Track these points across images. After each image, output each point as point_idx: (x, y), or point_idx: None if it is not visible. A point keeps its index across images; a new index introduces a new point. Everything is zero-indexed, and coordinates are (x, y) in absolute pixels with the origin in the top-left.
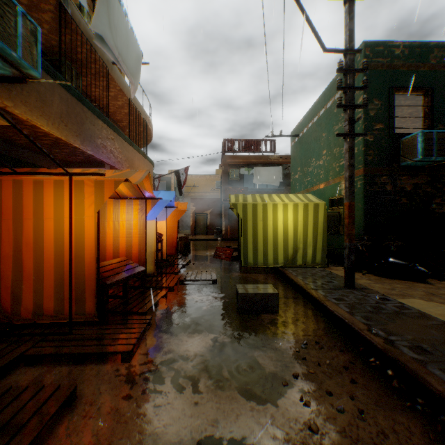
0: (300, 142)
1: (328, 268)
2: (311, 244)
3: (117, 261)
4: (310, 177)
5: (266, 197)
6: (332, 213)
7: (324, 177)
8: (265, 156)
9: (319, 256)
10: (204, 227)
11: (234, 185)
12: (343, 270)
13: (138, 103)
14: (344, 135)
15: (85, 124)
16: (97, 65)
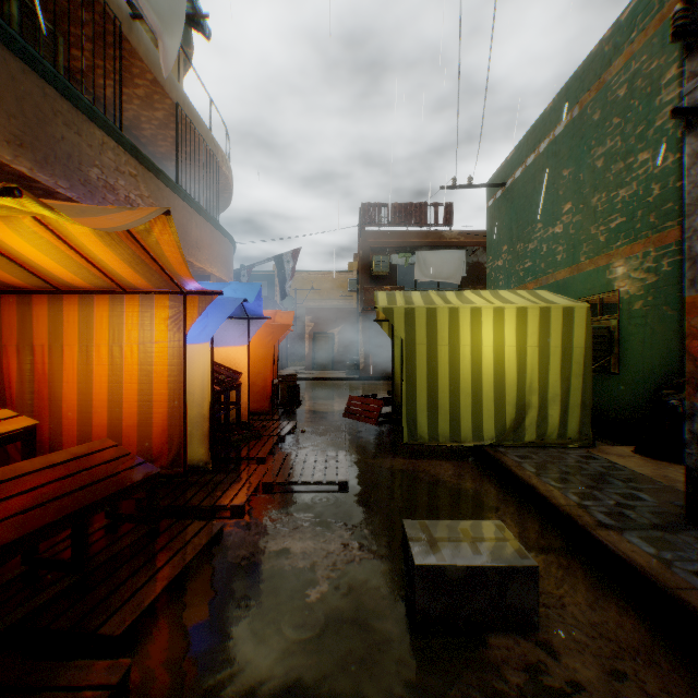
0: (506, 197)
1: (597, 451)
2: (557, 396)
3: (73, 456)
4: (531, 261)
5: (452, 297)
6: (593, 330)
7: (565, 258)
8: (435, 232)
9: (574, 422)
10: (328, 356)
11: (381, 283)
12: (633, 455)
13: (199, 119)
14: (690, 114)
15: (52, 127)
16: (96, 15)
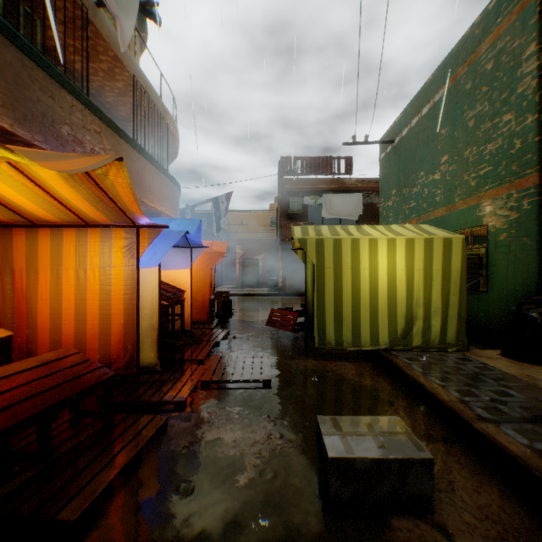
0: (395, 151)
1: (470, 354)
2: (439, 310)
3: (40, 363)
4: (415, 202)
5: (353, 230)
6: (466, 256)
7: (443, 199)
8: (338, 179)
9: (452, 330)
10: (254, 277)
11: (295, 220)
12: (500, 358)
13: (151, 88)
14: None
15: (30, 91)
16: (67, 2)
